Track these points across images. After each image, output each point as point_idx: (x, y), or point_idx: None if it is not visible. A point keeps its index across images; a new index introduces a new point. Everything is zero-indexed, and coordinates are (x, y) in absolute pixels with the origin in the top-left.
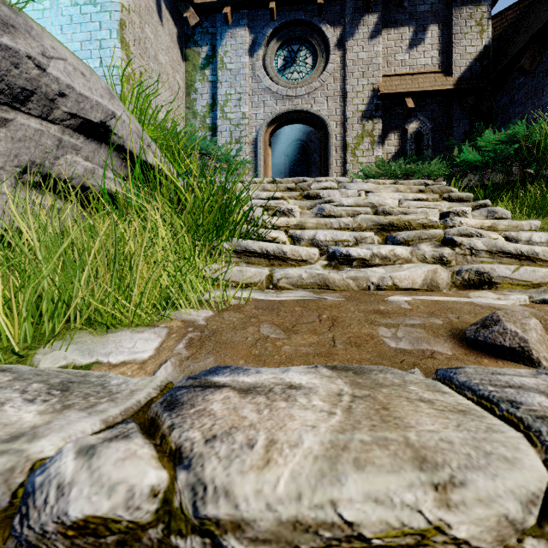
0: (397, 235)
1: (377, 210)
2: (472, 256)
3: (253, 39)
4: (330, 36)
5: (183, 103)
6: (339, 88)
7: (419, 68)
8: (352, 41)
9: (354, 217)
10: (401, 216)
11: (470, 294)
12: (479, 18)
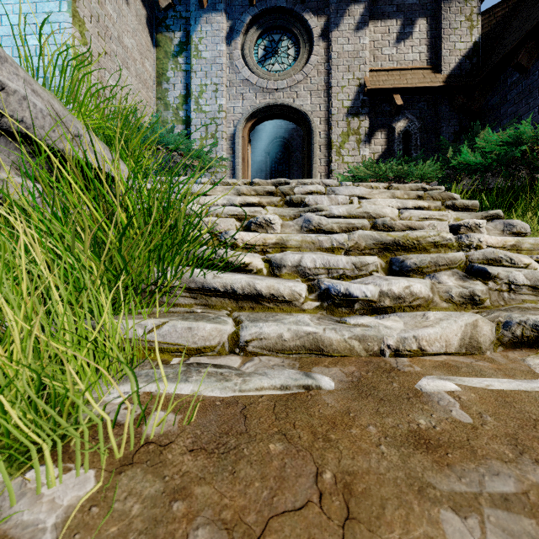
0: (406, 258)
1: (375, 222)
2: (510, 293)
3: (230, 26)
4: (314, 26)
5: (154, 93)
6: (323, 82)
7: (406, 64)
8: (337, 32)
9: (350, 232)
10: (407, 232)
11: (530, 362)
12: (469, 13)
